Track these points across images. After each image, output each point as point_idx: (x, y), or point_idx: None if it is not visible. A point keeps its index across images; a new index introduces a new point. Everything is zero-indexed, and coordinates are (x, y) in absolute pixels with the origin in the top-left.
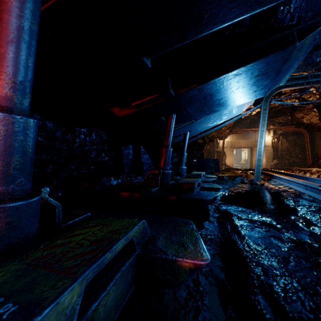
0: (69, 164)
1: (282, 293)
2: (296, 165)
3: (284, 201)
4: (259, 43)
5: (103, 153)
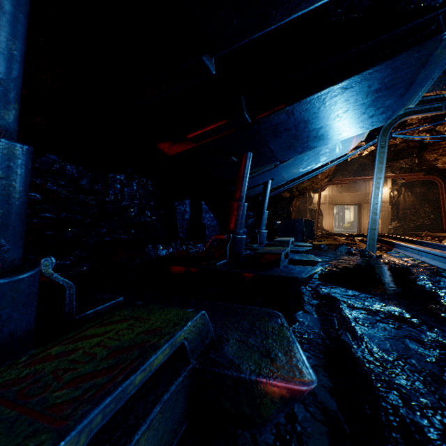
0: (99, 225)
1: (443, 442)
2: (426, 229)
3: (416, 282)
4: (383, 36)
5: (147, 210)
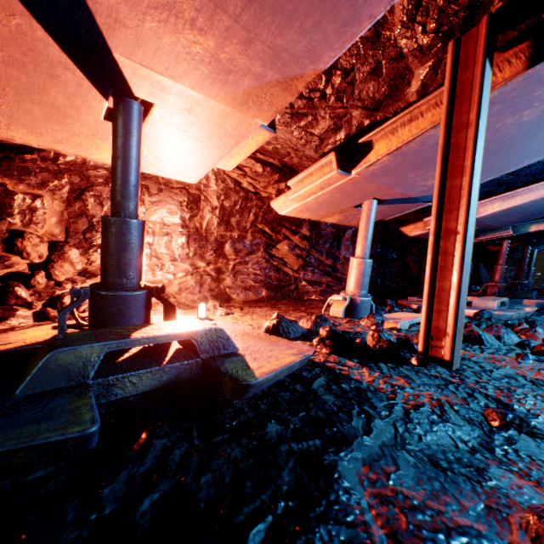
0: None
1: None
2: None
3: None
4: None
5: None
